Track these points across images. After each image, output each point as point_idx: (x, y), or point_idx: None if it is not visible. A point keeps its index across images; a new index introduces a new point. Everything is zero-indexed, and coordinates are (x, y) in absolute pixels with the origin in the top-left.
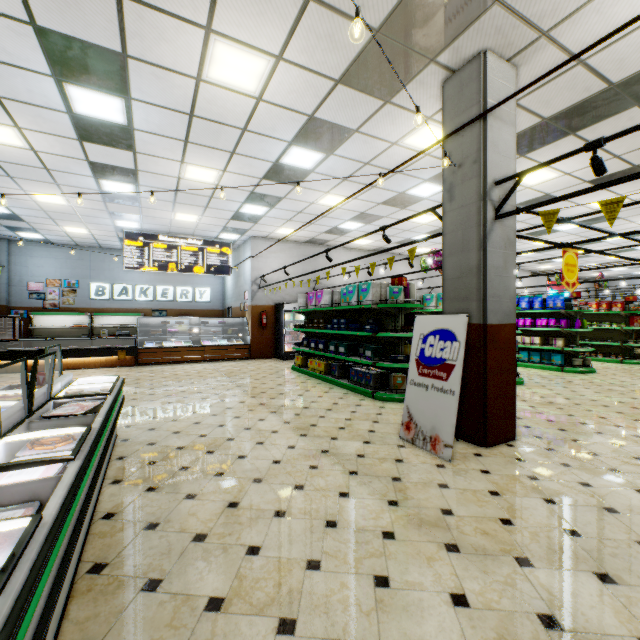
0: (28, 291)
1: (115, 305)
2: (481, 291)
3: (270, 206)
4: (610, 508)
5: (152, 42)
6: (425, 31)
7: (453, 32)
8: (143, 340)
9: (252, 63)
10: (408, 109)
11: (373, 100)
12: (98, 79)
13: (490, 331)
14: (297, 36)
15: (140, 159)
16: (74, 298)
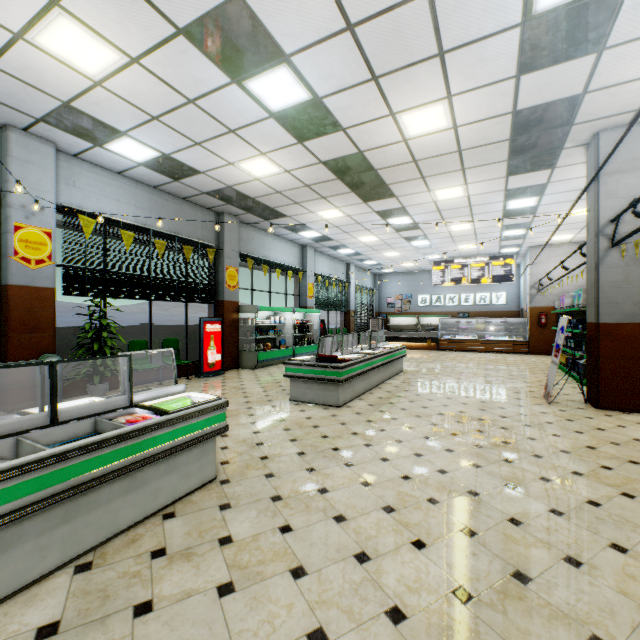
0: (387, 303)
1: (432, 310)
2: (595, 300)
3: (525, 228)
4: (602, 429)
5: (411, 201)
6: (538, 148)
7: (559, 140)
8: (443, 334)
9: (454, 190)
10: (576, 163)
11: (541, 172)
12: (397, 215)
13: (603, 328)
14: (468, 177)
15: (424, 231)
16: (409, 306)
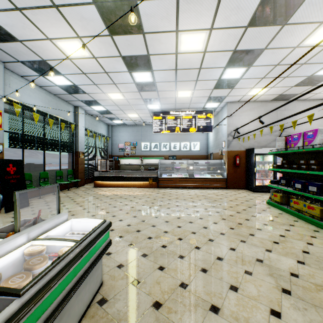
0: (118, 148)
1: (152, 153)
2: None
3: (248, 65)
4: None
5: None
6: None
7: None
8: (161, 173)
9: None
10: None
11: None
12: None
13: None
14: None
15: (148, 41)
16: (135, 150)
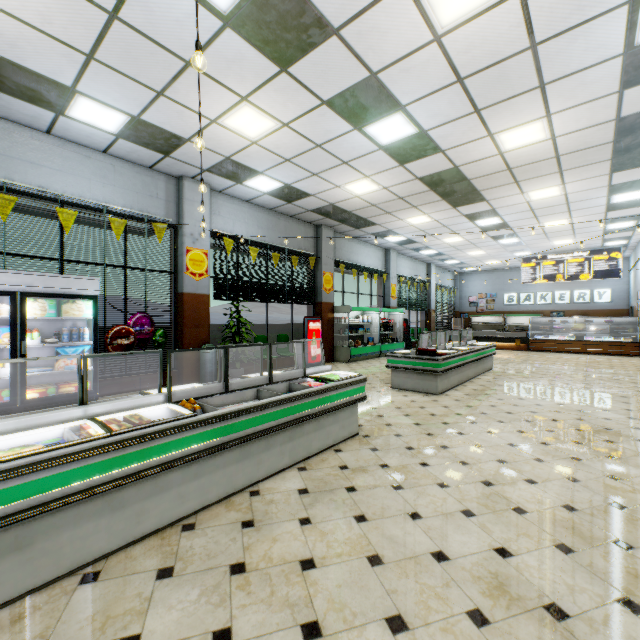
0: (468, 302)
1: (520, 308)
2: None
3: (634, 220)
4: None
5: (502, 203)
6: None
7: None
8: (534, 334)
9: (550, 190)
10: None
11: None
12: (485, 216)
13: None
14: (566, 177)
15: (514, 229)
16: (493, 305)
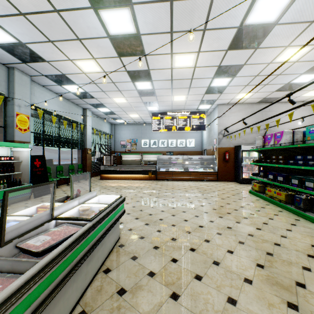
0: (120, 145)
1: (151, 150)
2: None
3: (232, 76)
4: None
5: None
6: None
7: None
8: (160, 167)
9: None
10: None
11: None
12: None
13: None
14: None
15: (149, 60)
16: (135, 147)
